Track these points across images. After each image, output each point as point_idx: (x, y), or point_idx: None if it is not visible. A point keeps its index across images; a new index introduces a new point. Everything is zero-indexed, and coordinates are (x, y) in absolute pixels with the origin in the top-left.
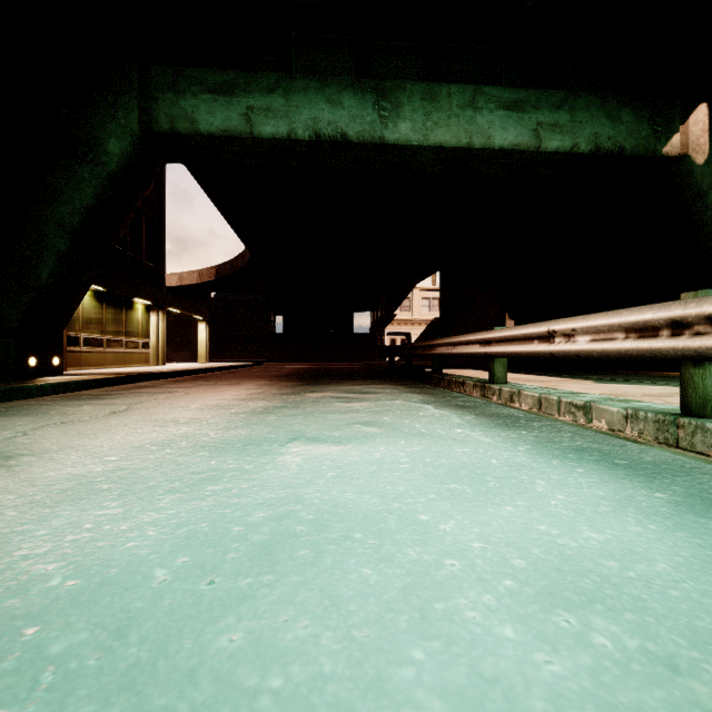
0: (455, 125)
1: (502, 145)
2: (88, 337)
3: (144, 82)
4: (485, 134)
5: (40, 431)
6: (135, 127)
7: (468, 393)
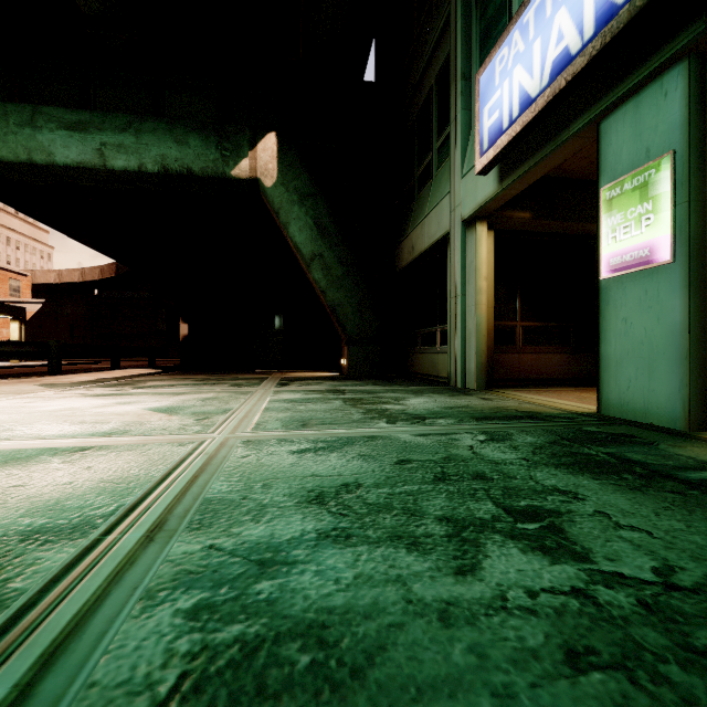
0: (12, 141)
1: (65, 162)
2: None
3: None
4: (45, 151)
5: None
6: None
7: None
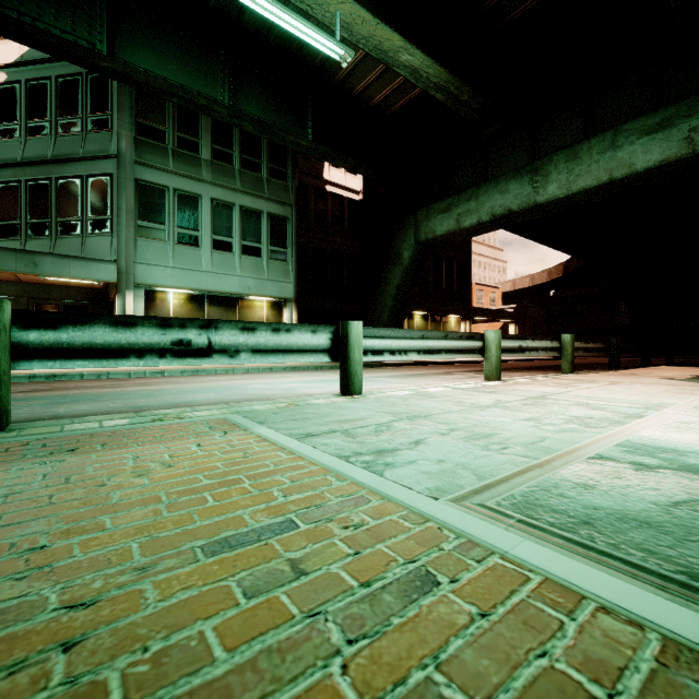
0: (595, 169)
1: (646, 167)
2: None
3: (416, 220)
4: (625, 165)
5: None
6: (413, 243)
7: None
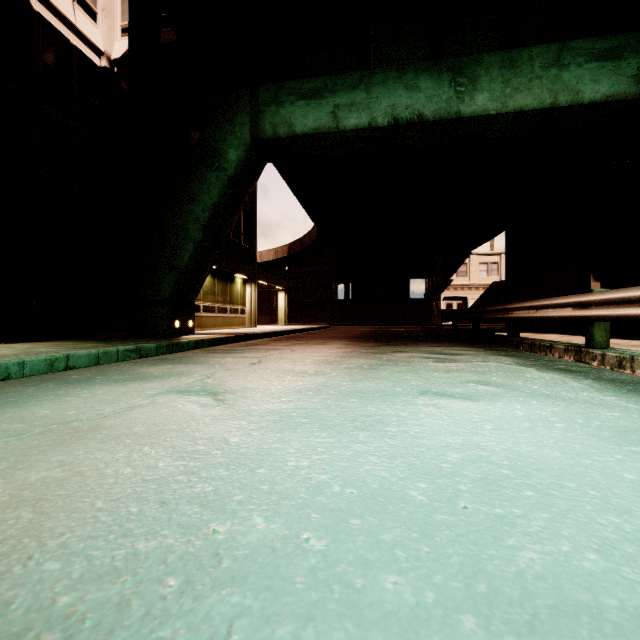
0: (537, 87)
1: (593, 98)
2: (206, 305)
3: (253, 100)
4: (572, 90)
5: (216, 375)
6: (247, 137)
7: (557, 357)
